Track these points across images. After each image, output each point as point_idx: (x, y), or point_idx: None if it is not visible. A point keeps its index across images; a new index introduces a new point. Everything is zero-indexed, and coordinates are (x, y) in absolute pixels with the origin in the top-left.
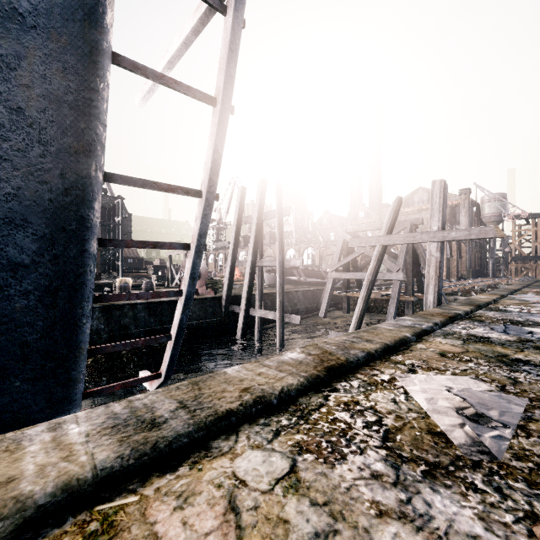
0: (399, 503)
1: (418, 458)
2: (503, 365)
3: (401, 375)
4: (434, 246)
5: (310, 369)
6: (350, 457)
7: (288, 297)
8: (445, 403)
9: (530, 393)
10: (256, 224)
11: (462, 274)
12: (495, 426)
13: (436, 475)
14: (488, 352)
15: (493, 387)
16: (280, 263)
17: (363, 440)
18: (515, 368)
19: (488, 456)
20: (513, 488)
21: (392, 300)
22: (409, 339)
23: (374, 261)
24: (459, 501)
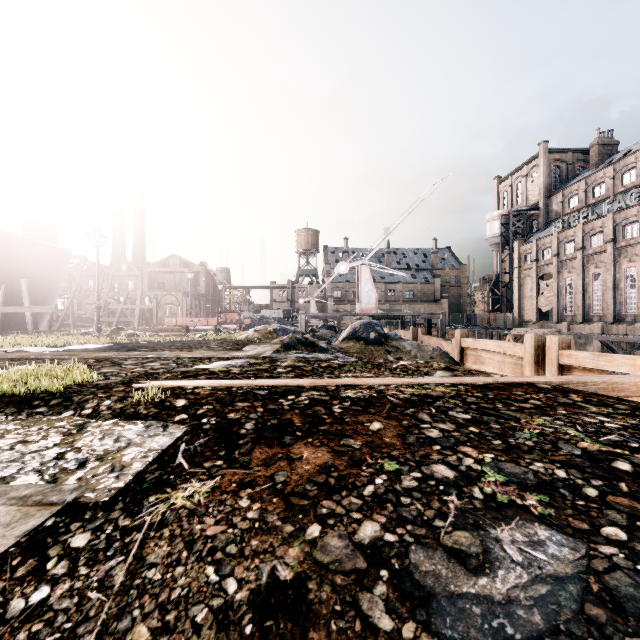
0: None
1: None
2: None
3: None
4: (138, 309)
5: None
6: None
7: None
8: None
9: None
10: None
11: None
12: None
13: None
14: None
15: None
16: (73, 313)
17: None
18: None
19: None
20: None
21: None
22: None
23: (119, 313)
24: None
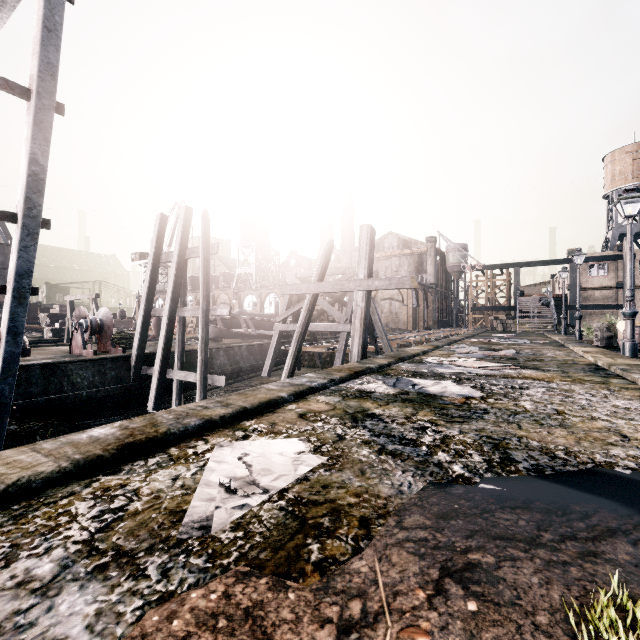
0: (10, 615)
1: (113, 548)
2: (349, 422)
3: (225, 443)
4: (361, 296)
5: (95, 449)
6: (18, 563)
7: (227, 353)
8: (234, 473)
9: (338, 450)
10: (176, 262)
11: (429, 325)
12: (252, 494)
13: (110, 567)
14: (353, 408)
15: (309, 448)
16: (204, 313)
17: (68, 535)
18: (357, 424)
19: (205, 530)
20: (187, 565)
21: (339, 354)
22: (283, 400)
23: (304, 311)
24: (98, 596)
